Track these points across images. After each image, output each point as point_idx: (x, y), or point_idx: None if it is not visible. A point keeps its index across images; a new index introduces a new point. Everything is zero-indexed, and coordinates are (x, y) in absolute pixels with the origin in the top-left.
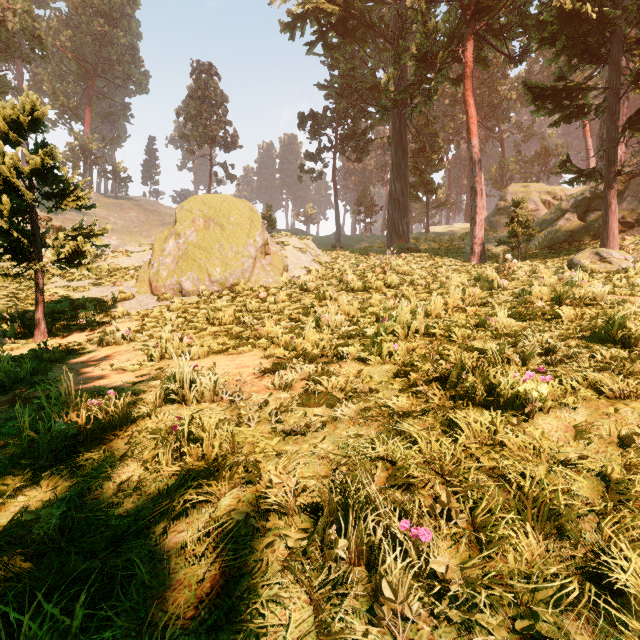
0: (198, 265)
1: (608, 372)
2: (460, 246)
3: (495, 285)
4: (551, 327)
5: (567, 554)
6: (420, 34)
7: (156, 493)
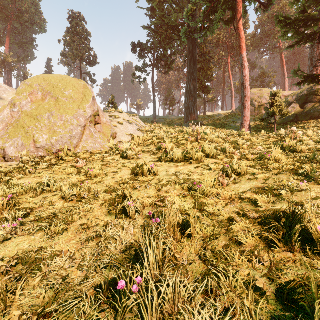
0: (25, 131)
1: None
2: (227, 123)
3: None
4: None
5: None
6: None
7: None
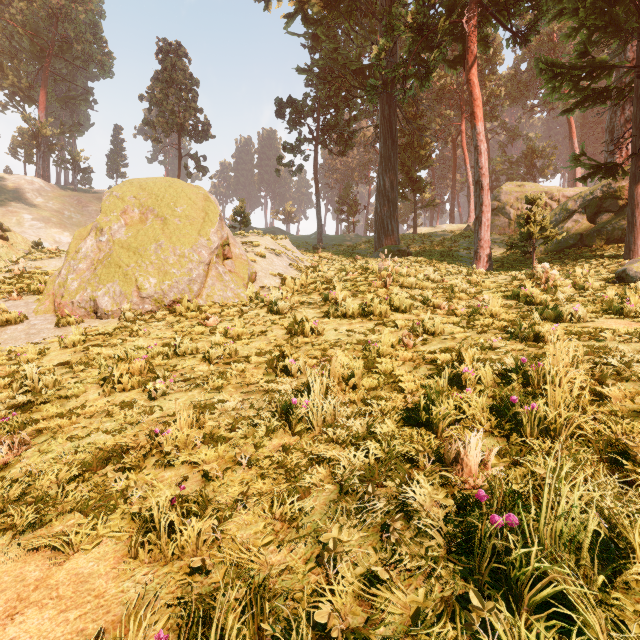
0: (123, 273)
1: None
2: (454, 249)
3: (566, 314)
4: None
5: None
6: (415, 3)
7: None
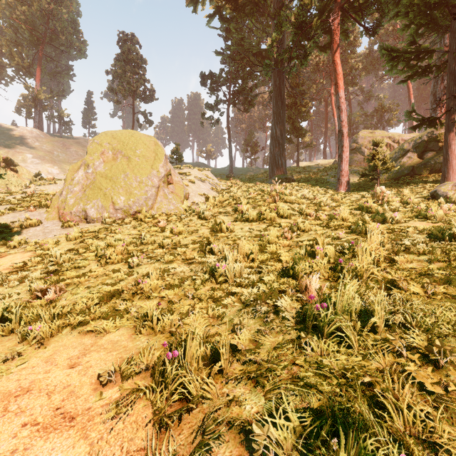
0: (103, 193)
1: None
2: (325, 177)
3: (389, 218)
4: None
5: None
6: (297, 7)
7: None
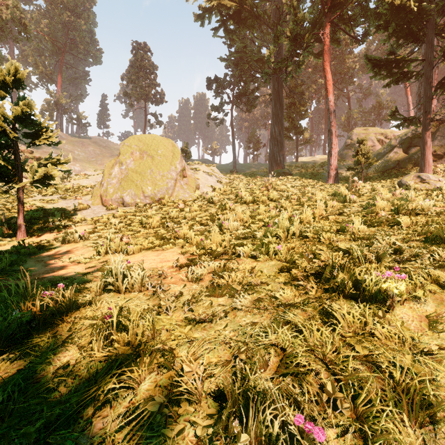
0: (135, 185)
1: (444, 269)
2: (320, 171)
3: (347, 199)
4: (394, 232)
5: (442, 444)
6: (292, 22)
7: (87, 378)
